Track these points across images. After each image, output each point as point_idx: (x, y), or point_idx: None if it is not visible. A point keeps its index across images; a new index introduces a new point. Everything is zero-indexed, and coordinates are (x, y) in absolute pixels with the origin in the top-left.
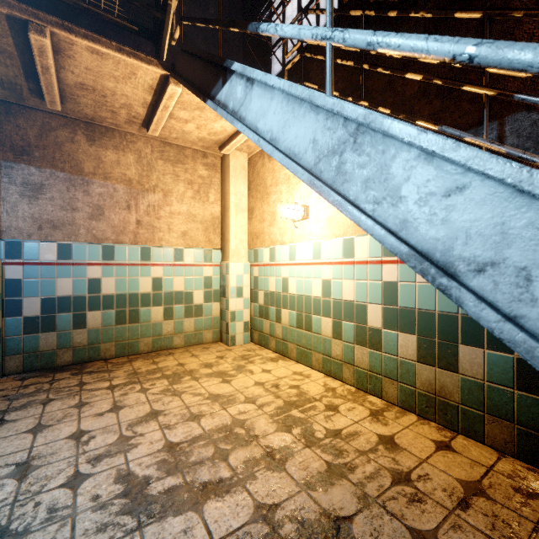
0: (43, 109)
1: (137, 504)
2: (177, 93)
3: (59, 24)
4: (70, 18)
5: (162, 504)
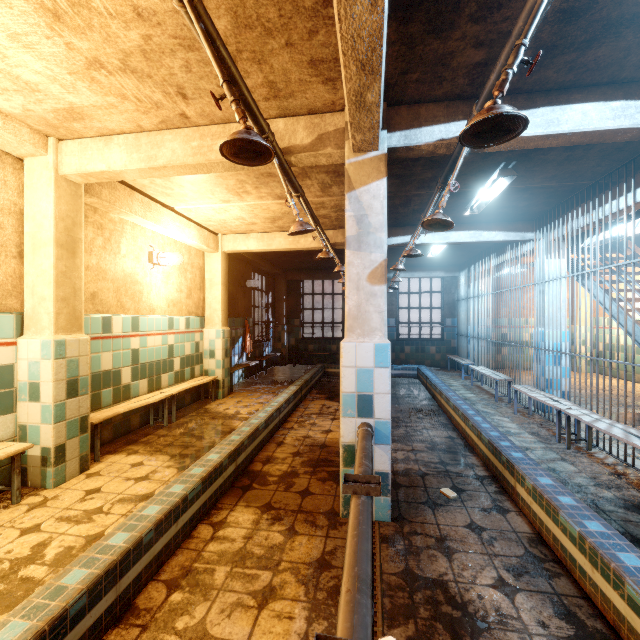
0: None
1: None
2: None
3: None
4: None
5: None
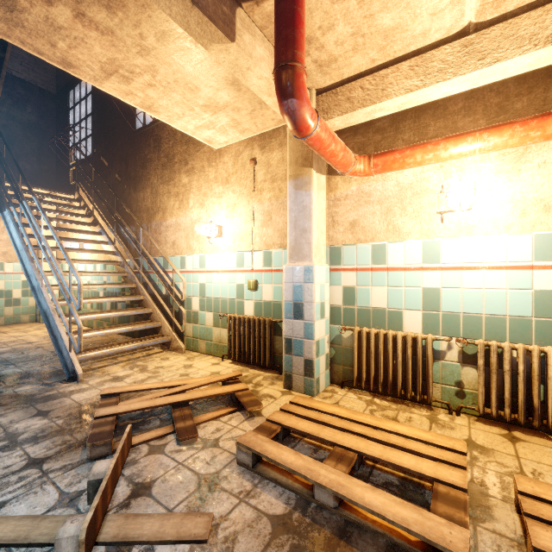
0: None
1: None
2: None
3: None
4: None
5: None
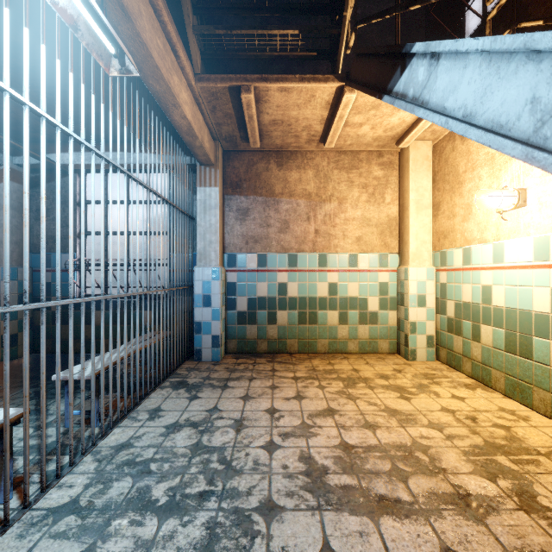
0: (248, 149)
1: (317, 486)
2: (351, 99)
3: (259, 79)
4: (265, 70)
5: (339, 497)
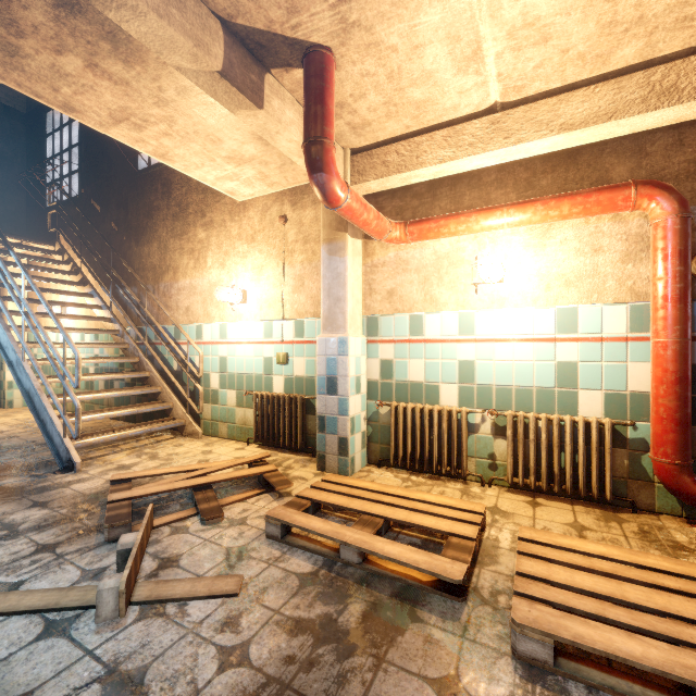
0: None
1: None
2: None
3: None
4: None
5: None
